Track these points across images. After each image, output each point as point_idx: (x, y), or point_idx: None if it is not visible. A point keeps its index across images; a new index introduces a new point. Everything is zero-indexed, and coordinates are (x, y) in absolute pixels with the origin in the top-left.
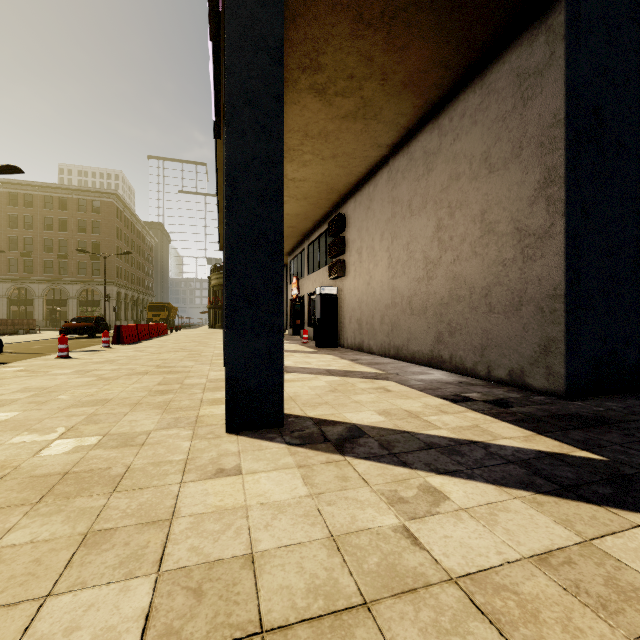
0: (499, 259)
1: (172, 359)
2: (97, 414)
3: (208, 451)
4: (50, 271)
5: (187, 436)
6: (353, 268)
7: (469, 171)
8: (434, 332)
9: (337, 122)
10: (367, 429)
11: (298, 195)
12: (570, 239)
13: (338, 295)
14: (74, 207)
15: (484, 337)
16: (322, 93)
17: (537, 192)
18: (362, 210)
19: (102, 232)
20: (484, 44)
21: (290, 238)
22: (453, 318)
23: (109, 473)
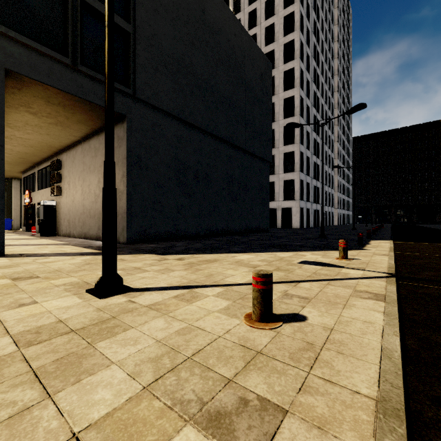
0: None
1: None
2: None
3: None
4: None
5: None
6: (66, 191)
7: None
8: (98, 225)
9: (46, 124)
10: (40, 254)
11: (26, 144)
12: (128, 195)
13: (58, 206)
14: None
15: None
16: (34, 114)
17: (122, 178)
18: (70, 161)
19: None
20: None
21: (22, 164)
22: None
23: None
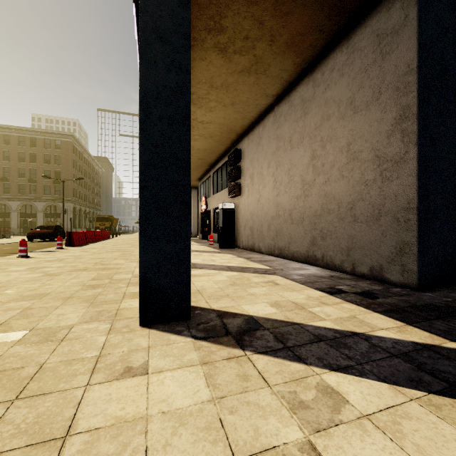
0: (362, 180)
1: (108, 258)
2: (31, 308)
3: (120, 346)
4: (23, 192)
5: (104, 330)
6: (247, 189)
7: (337, 112)
8: (309, 237)
9: (235, 76)
10: (262, 321)
11: (206, 134)
12: (421, 163)
13: (235, 209)
14: (41, 145)
15: (350, 241)
16: (224, 51)
17: (394, 127)
18: (254, 145)
19: (62, 163)
20: (350, 12)
21: (200, 167)
22: (324, 226)
23: (19, 374)
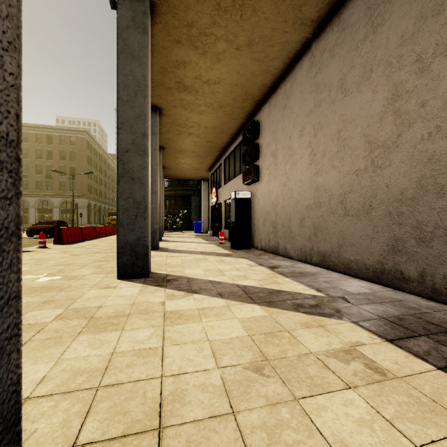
0: None
1: (77, 264)
2: None
3: None
4: (41, 188)
5: None
6: (267, 172)
7: None
8: (386, 238)
9: None
10: None
11: (214, 103)
12: None
13: (252, 199)
14: (57, 141)
15: None
16: None
17: None
18: (277, 111)
19: (77, 159)
20: None
21: (210, 154)
22: (427, 219)
23: None
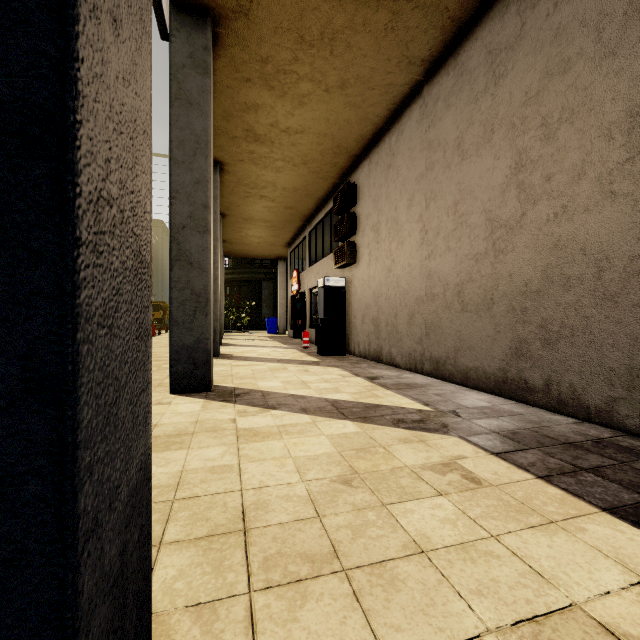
0: None
1: None
2: None
3: None
4: None
5: None
6: (367, 251)
7: (594, 46)
8: (509, 339)
9: (349, 8)
10: None
11: (295, 158)
12: None
13: (347, 288)
14: None
15: (638, 352)
16: None
17: None
18: (380, 172)
19: None
20: None
21: (289, 224)
22: (553, 316)
23: None
